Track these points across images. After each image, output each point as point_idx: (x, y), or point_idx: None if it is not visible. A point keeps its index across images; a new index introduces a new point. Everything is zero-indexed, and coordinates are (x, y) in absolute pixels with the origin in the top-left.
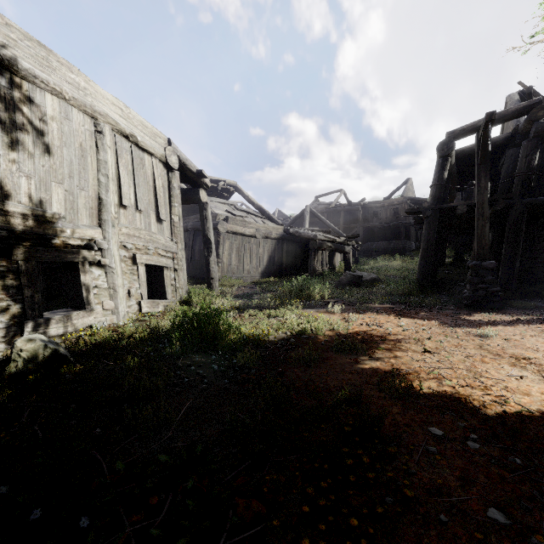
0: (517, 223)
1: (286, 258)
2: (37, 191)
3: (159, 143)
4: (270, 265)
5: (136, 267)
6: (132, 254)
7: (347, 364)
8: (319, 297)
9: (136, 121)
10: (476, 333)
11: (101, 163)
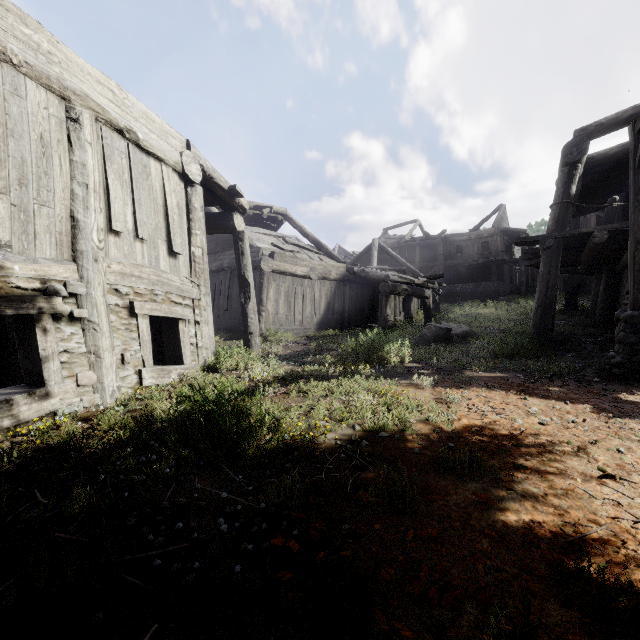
0: None
1: (348, 305)
2: None
3: (172, 145)
4: (329, 314)
5: (135, 320)
6: (128, 302)
7: (470, 506)
8: (396, 360)
9: (136, 110)
10: None
11: (76, 166)
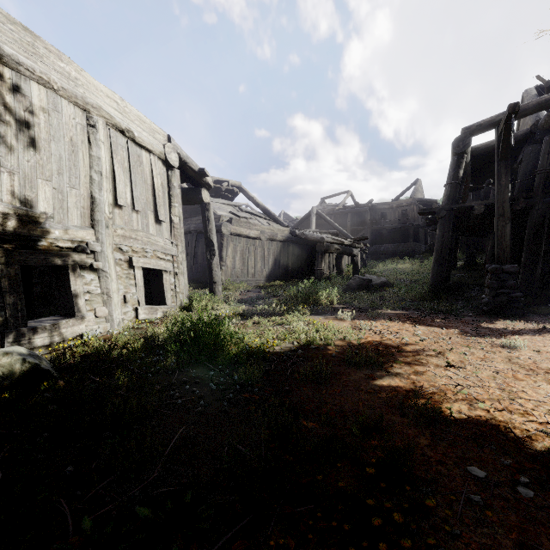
0: (538, 223)
1: (291, 261)
2: (21, 188)
3: (158, 139)
4: (276, 268)
5: (132, 271)
6: (128, 257)
7: (362, 380)
8: (327, 302)
9: (133, 115)
10: (502, 344)
11: (94, 159)
